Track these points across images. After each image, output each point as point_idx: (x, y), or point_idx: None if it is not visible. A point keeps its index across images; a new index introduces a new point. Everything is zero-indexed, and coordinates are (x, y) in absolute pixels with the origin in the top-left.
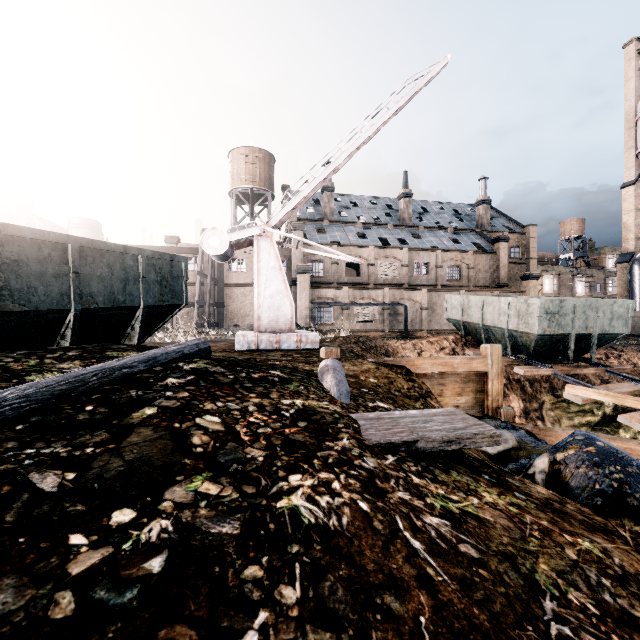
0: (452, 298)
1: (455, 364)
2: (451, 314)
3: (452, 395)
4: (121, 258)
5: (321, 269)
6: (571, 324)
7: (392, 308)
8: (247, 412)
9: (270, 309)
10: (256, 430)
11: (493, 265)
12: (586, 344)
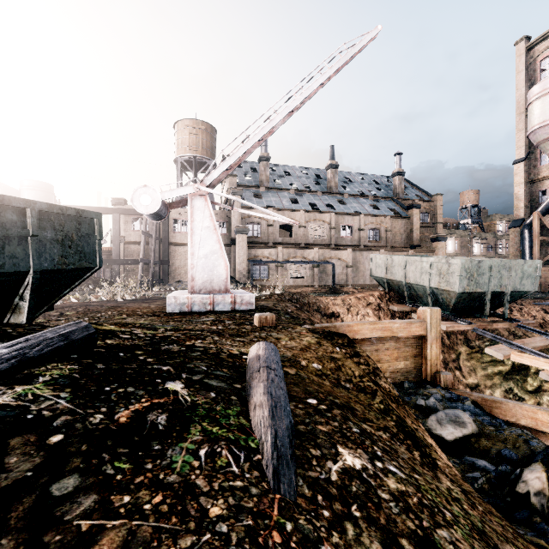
0: (377, 257)
1: (394, 329)
2: (376, 272)
3: (391, 360)
4: None
5: (258, 230)
6: (487, 283)
7: (321, 266)
8: None
9: (204, 269)
10: None
11: (407, 228)
12: (500, 301)
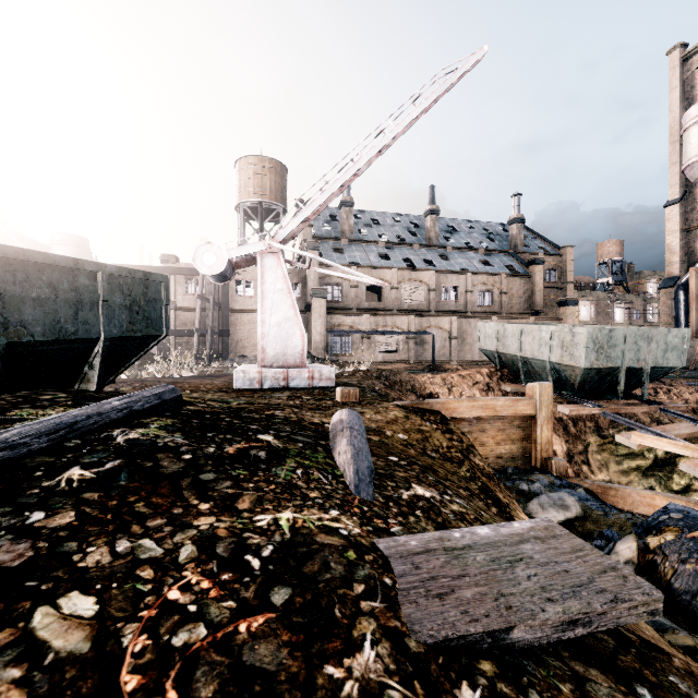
0: (486, 326)
1: (498, 407)
2: (485, 344)
3: (494, 444)
4: (71, 275)
5: (339, 293)
6: (621, 356)
7: (418, 337)
8: (172, 567)
9: (277, 339)
10: (169, 639)
11: (527, 290)
12: (637, 379)
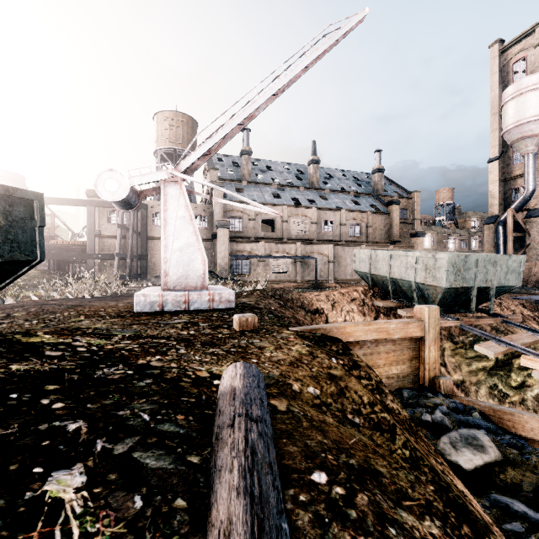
0: (360, 252)
1: (390, 330)
2: (359, 267)
3: (386, 365)
4: None
5: (240, 225)
6: (474, 278)
7: (303, 260)
8: None
9: (179, 264)
10: None
11: (387, 224)
12: (485, 296)
